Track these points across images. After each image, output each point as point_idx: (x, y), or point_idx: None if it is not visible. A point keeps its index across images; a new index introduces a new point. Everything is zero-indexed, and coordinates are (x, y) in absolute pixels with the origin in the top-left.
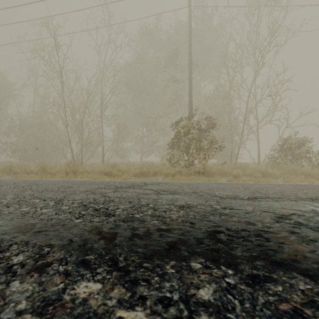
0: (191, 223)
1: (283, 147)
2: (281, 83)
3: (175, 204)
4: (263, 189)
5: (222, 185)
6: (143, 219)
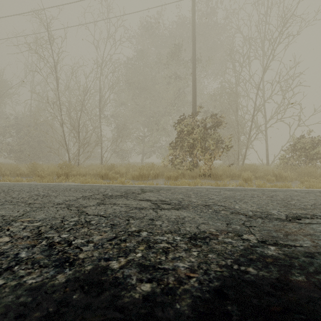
0: (218, 292)
1: (297, 147)
2: (292, 79)
3: (182, 231)
4: (294, 200)
5: (237, 192)
6: (124, 278)
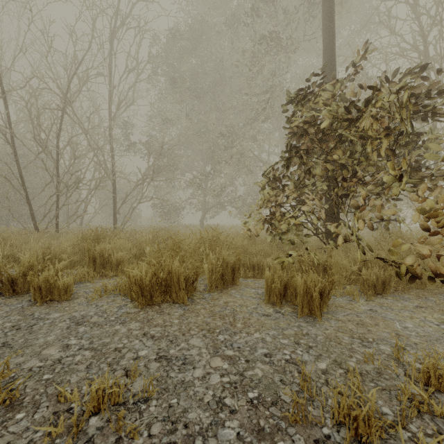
0: None
1: None
2: None
3: None
4: None
5: None
6: None
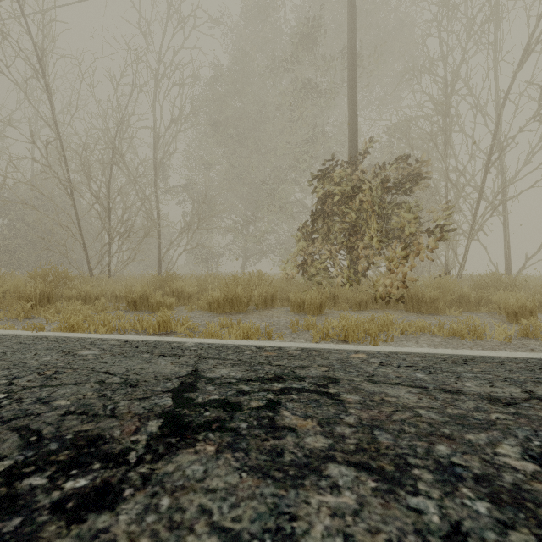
0: None
1: None
2: None
3: None
4: None
5: None
6: None
